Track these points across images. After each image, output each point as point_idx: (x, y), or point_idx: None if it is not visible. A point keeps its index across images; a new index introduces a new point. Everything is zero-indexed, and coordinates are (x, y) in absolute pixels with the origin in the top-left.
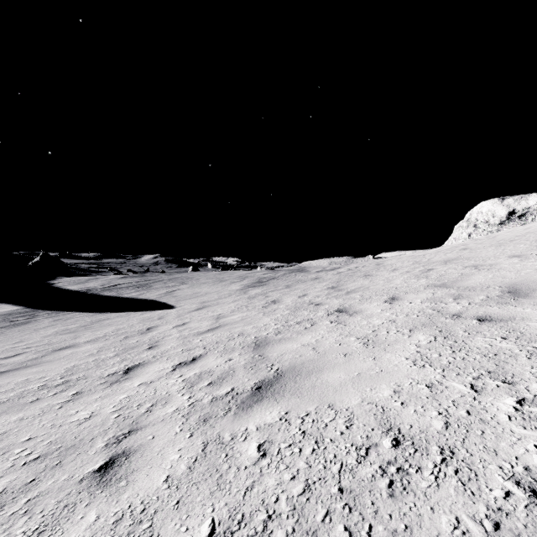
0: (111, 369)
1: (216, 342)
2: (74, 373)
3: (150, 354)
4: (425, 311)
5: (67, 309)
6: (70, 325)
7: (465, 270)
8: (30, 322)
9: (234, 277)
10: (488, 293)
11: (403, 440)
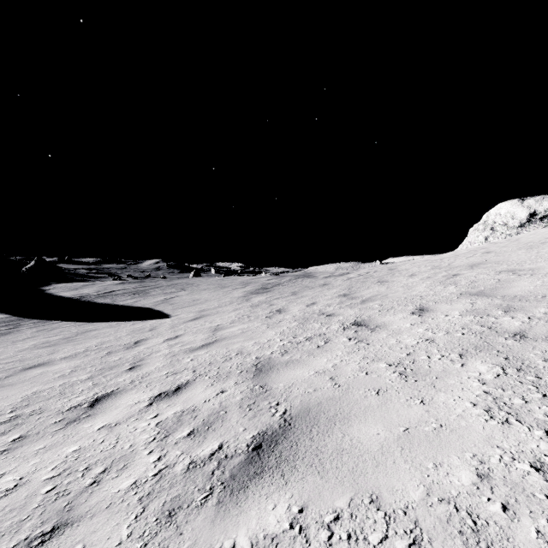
0: (76, 399)
1: (209, 363)
2: (30, 404)
3: (129, 378)
4: (472, 328)
5: (55, 317)
6: (52, 337)
7: (501, 276)
8: (11, 333)
9: (237, 283)
10: None
11: None
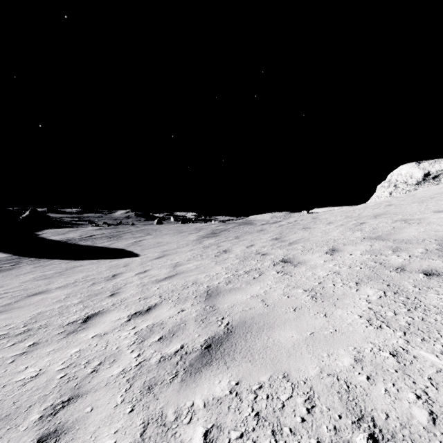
0: (72, 317)
1: (172, 291)
2: (37, 321)
3: (110, 302)
4: (367, 263)
5: (48, 256)
6: (47, 272)
7: (396, 224)
8: (14, 268)
9: (191, 229)
10: (426, 246)
11: (381, 438)
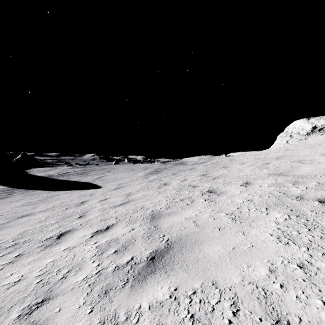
0: (49, 234)
1: (125, 214)
2: (23, 237)
3: (79, 222)
4: (274, 193)
5: (34, 188)
6: (32, 199)
7: (293, 164)
8: (9, 197)
9: (140, 168)
10: (318, 180)
11: None
